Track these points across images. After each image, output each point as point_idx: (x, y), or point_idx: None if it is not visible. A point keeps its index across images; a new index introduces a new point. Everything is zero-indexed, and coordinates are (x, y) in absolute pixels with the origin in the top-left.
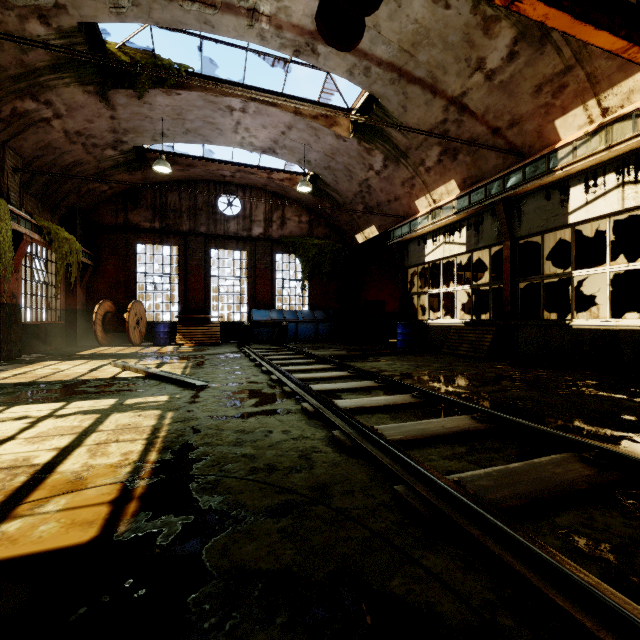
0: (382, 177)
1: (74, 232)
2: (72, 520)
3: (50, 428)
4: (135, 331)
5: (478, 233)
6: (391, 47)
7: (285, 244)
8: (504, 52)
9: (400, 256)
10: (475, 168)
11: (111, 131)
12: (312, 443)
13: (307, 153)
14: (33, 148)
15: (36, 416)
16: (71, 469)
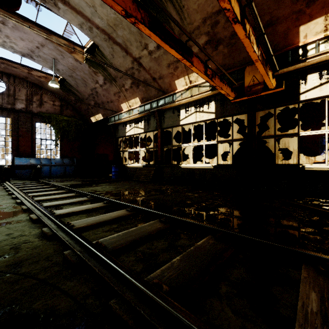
0: (103, 88)
1: None
2: None
3: None
4: None
5: (148, 124)
6: (103, 21)
7: (43, 117)
8: (155, 44)
9: (114, 131)
10: (147, 94)
11: None
12: (26, 238)
13: (56, 64)
14: None
15: None
16: None
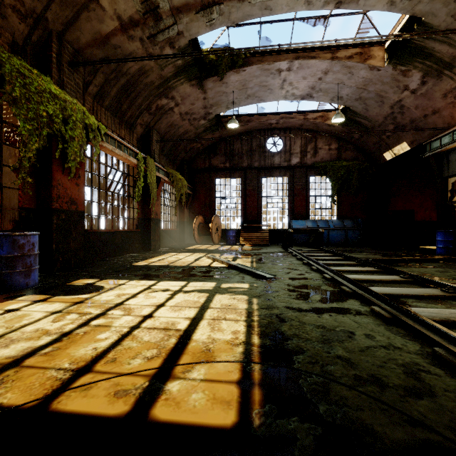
0: (418, 94)
1: (183, 175)
2: (213, 394)
3: (182, 300)
4: (215, 235)
5: None
6: None
7: (317, 168)
8: None
9: (438, 166)
10: None
11: (203, 108)
12: (410, 357)
13: (340, 90)
14: (165, 127)
15: (173, 290)
16: (201, 339)
